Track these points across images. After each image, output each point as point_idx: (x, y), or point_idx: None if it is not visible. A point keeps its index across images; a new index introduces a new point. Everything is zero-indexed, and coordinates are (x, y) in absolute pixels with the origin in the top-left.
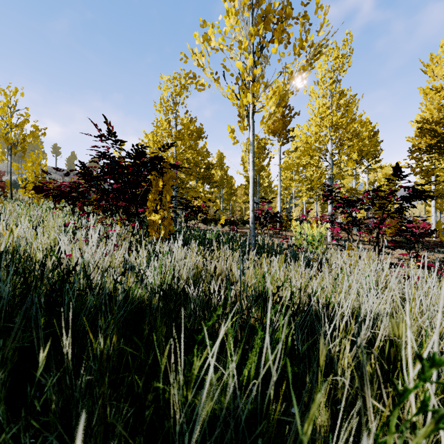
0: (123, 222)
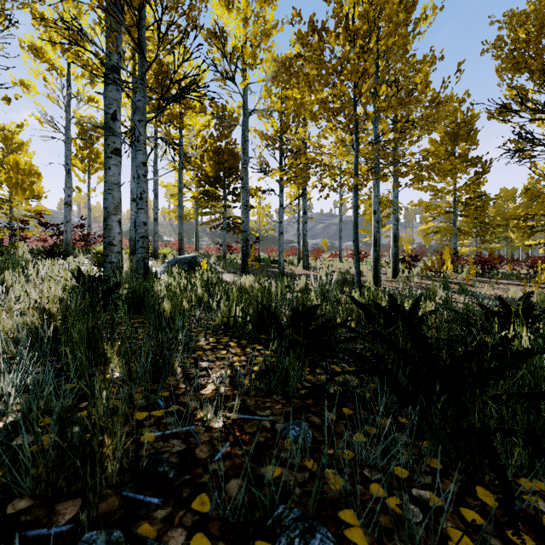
0: None
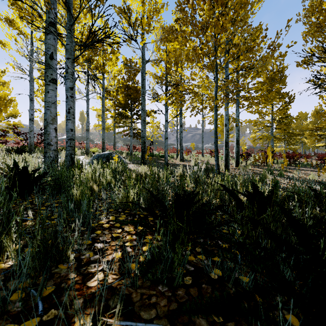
0: None
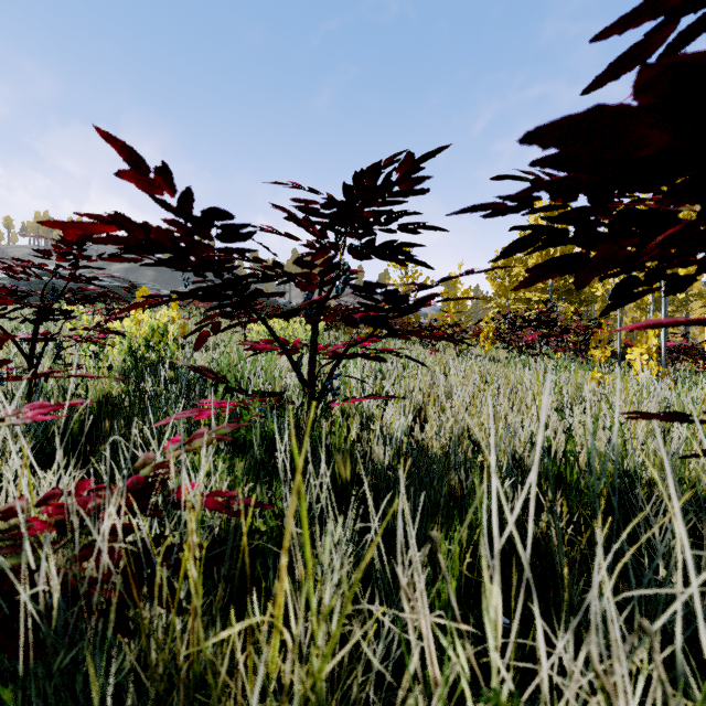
0: (565, 355)
